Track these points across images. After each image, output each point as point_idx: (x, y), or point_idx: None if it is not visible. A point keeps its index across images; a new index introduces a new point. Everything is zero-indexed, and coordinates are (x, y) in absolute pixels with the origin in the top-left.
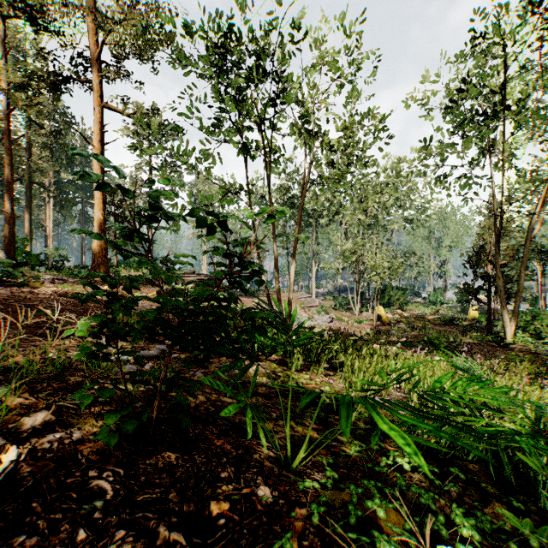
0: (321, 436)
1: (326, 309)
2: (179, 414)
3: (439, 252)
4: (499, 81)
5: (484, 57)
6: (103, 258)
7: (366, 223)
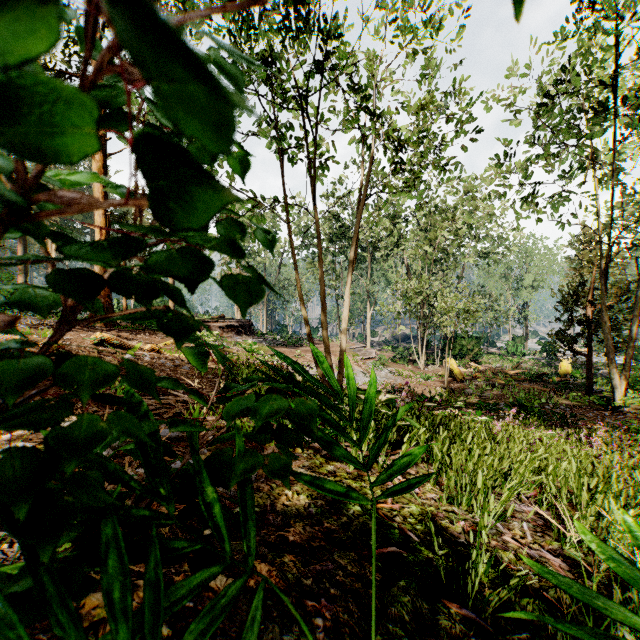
0: None
1: (385, 362)
2: None
3: (519, 293)
4: (605, 75)
5: (589, 41)
6: (105, 298)
7: (433, 256)
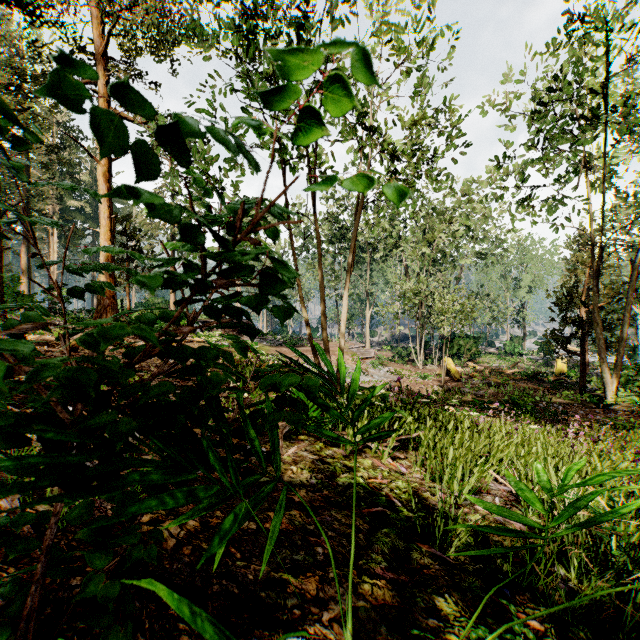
0: (406, 602)
1: (383, 361)
2: (101, 615)
3: (517, 293)
4: (597, 82)
5: (580, 50)
6: (110, 299)
7: (431, 257)
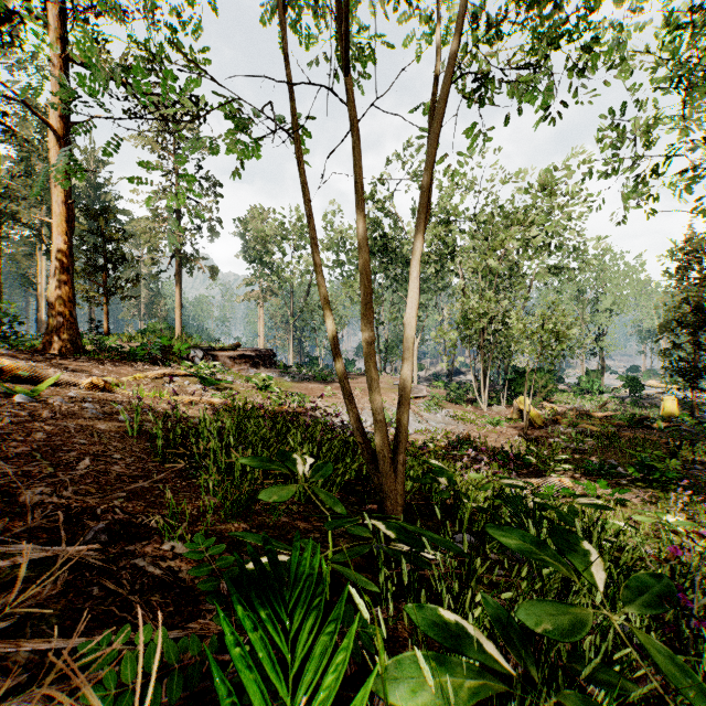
0: None
1: (440, 402)
2: None
3: (595, 318)
4: None
5: None
6: (66, 315)
7: (498, 269)
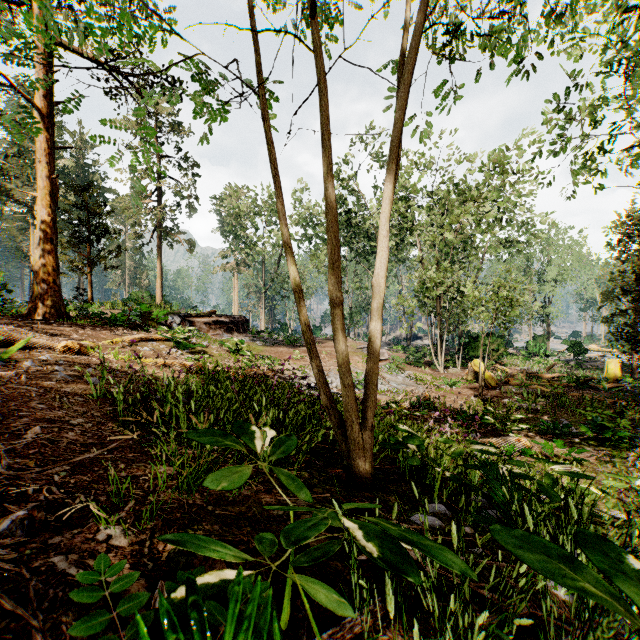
0: None
1: (400, 364)
2: None
3: (541, 287)
4: None
5: None
6: (50, 283)
7: (454, 241)
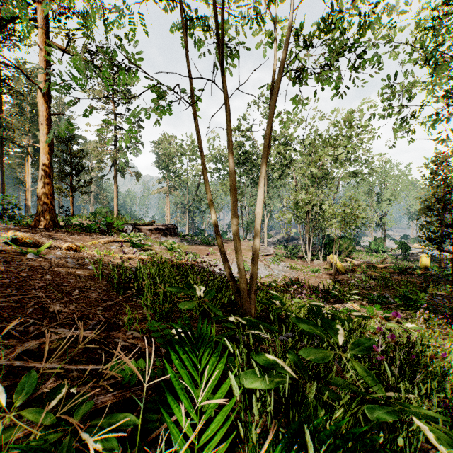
0: None
1: (280, 258)
2: None
3: (379, 204)
4: None
5: None
6: (48, 204)
7: (317, 174)
